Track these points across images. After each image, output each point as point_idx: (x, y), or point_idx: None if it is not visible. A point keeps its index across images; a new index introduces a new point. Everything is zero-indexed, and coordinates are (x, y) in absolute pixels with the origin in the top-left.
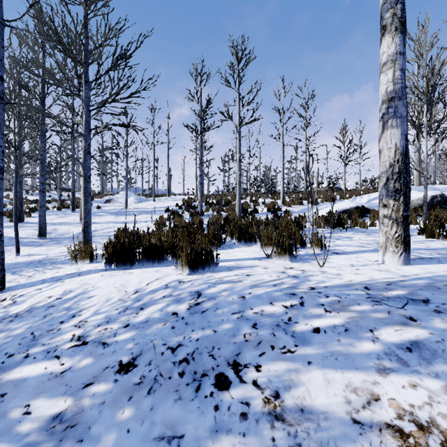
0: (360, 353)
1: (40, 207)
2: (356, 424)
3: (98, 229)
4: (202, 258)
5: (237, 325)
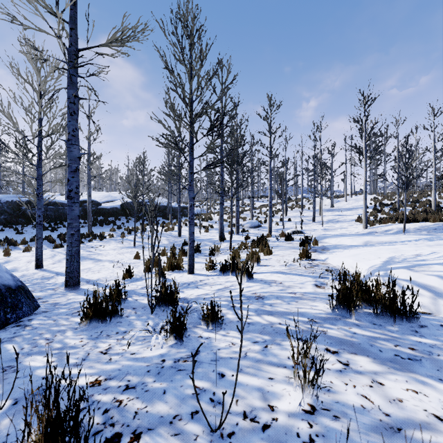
0: None
1: (313, 208)
2: None
3: (336, 218)
4: (439, 219)
5: None
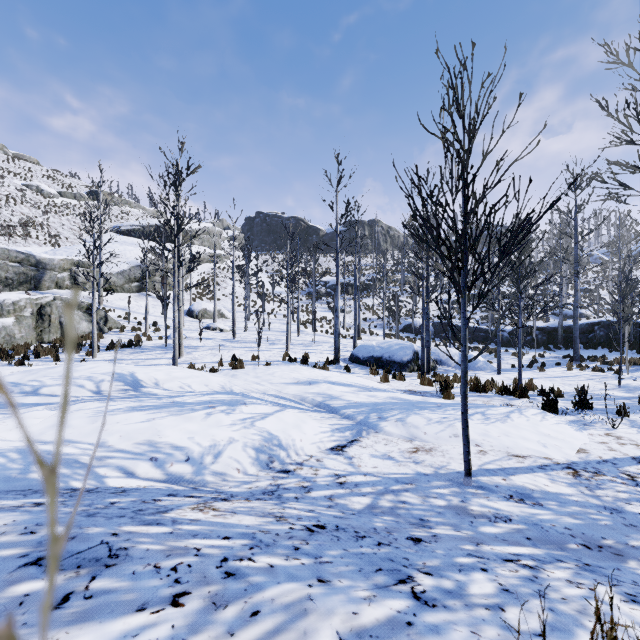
0: (201, 525)
1: None
2: (235, 512)
3: None
4: None
5: (319, 551)
